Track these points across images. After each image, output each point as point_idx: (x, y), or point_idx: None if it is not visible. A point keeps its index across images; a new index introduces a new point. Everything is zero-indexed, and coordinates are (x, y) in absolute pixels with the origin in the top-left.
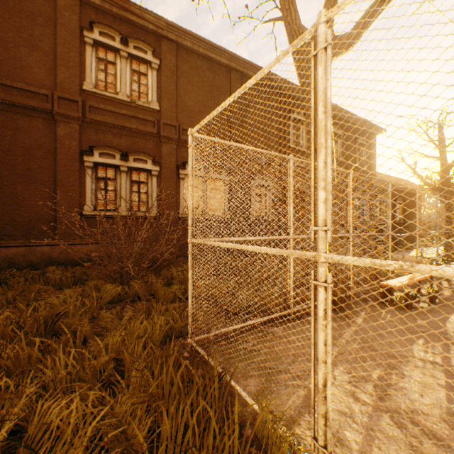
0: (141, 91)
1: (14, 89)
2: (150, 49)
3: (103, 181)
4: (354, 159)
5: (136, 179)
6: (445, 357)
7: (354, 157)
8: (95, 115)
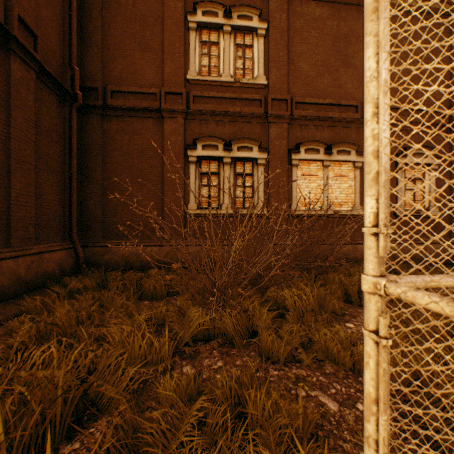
0: (246, 68)
1: (130, 94)
2: (255, 13)
3: (206, 177)
4: None
5: (240, 171)
6: None
7: None
8: (198, 105)
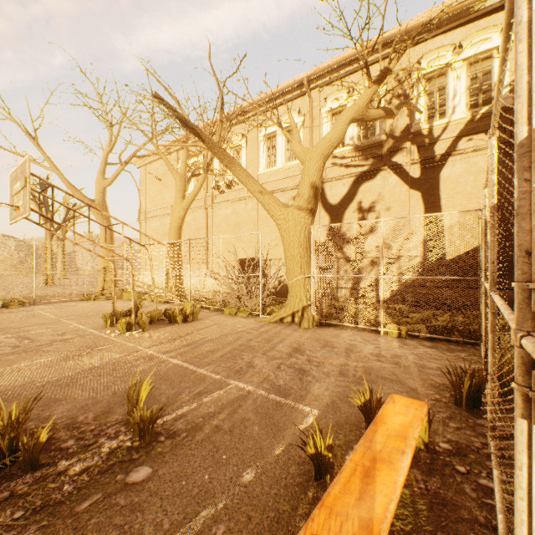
0: None
1: None
2: None
3: None
4: None
5: None
6: (344, 365)
7: None
8: None
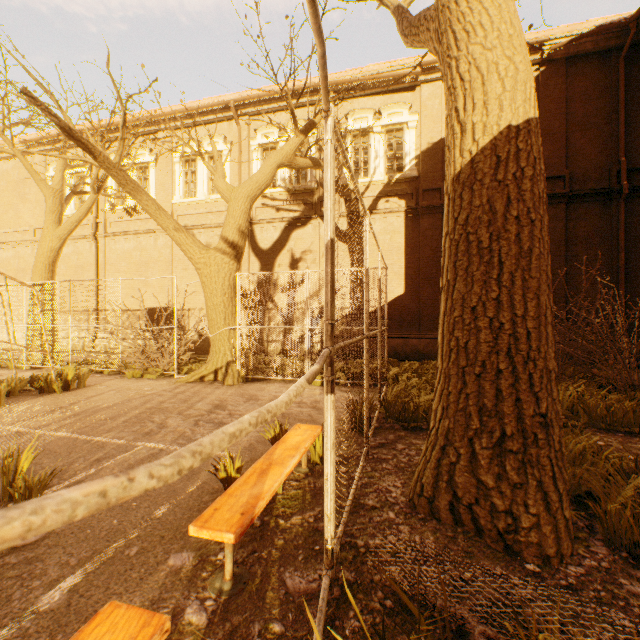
0: None
1: None
2: None
3: None
4: None
5: None
6: None
7: None
8: None
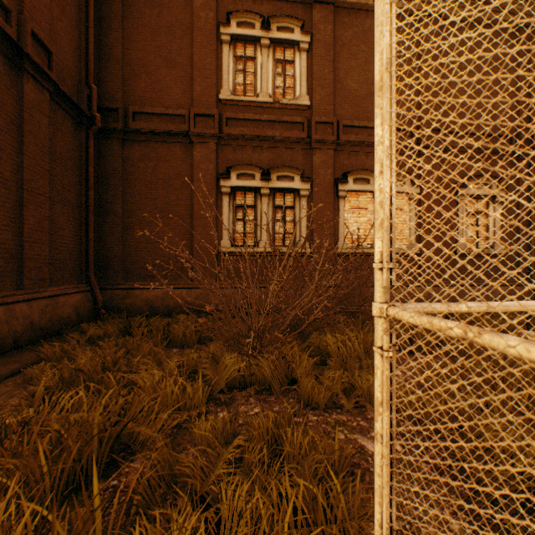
0: (286, 86)
1: (155, 116)
2: (297, 24)
3: (241, 210)
4: None
5: (280, 203)
6: None
7: None
8: (232, 129)
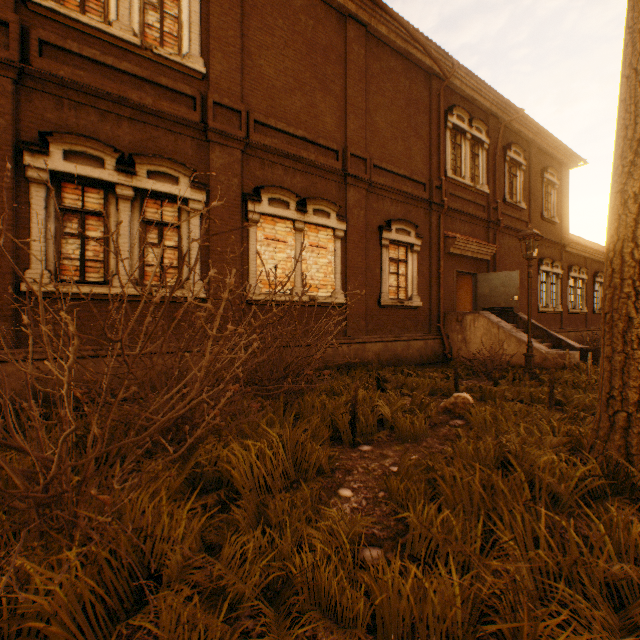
0: (166, 31)
1: None
2: None
3: (76, 218)
4: (540, 206)
5: (155, 217)
6: None
7: (540, 204)
8: (54, 64)
